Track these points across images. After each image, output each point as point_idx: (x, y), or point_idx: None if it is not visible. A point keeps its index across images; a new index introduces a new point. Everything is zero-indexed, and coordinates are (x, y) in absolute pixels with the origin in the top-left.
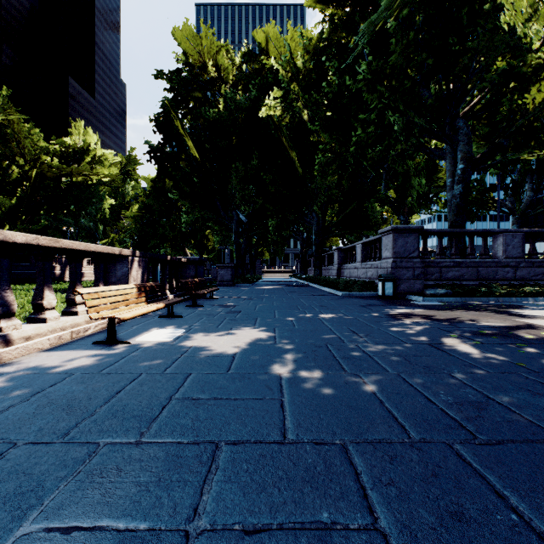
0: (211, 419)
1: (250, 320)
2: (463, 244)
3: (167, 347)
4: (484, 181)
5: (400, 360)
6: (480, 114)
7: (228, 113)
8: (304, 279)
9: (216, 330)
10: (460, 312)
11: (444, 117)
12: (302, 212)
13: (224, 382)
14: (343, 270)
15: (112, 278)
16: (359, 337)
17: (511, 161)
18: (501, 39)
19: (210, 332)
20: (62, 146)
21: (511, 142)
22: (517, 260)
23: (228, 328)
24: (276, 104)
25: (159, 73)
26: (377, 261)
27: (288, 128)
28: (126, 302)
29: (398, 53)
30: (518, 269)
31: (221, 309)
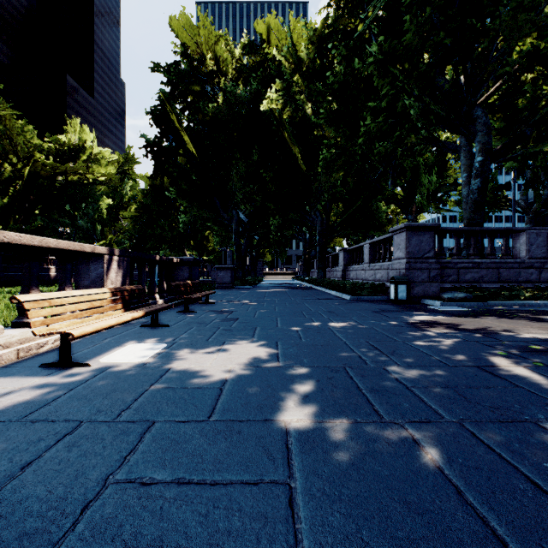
0: (160, 545)
1: (248, 330)
2: (481, 243)
3: (136, 371)
4: (495, 179)
5: (452, 396)
6: (497, 104)
7: (227, 107)
8: (307, 281)
9: (205, 344)
10: (490, 319)
11: (460, 106)
12: (305, 211)
13: (201, 440)
14: (349, 272)
15: (85, 280)
16: (383, 356)
17: (532, 153)
18: (525, 18)
19: (197, 348)
20: (56, 144)
21: (534, 132)
22: (541, 261)
23: (220, 342)
24: (278, 96)
25: (155, 65)
26: (387, 262)
27: (291, 123)
28: (92, 310)
29: (412, 32)
30: (542, 270)
31: (215, 316)
